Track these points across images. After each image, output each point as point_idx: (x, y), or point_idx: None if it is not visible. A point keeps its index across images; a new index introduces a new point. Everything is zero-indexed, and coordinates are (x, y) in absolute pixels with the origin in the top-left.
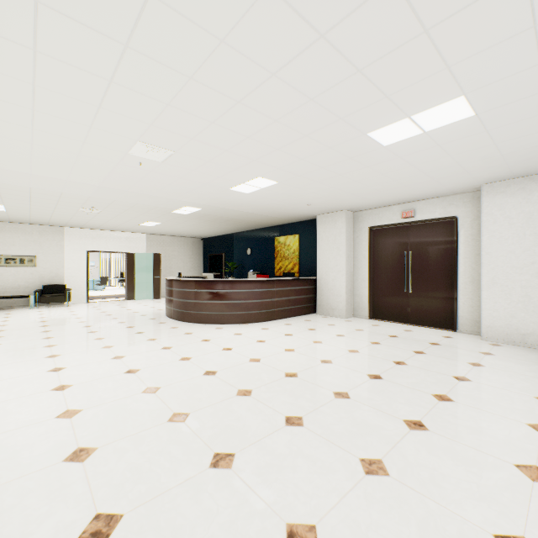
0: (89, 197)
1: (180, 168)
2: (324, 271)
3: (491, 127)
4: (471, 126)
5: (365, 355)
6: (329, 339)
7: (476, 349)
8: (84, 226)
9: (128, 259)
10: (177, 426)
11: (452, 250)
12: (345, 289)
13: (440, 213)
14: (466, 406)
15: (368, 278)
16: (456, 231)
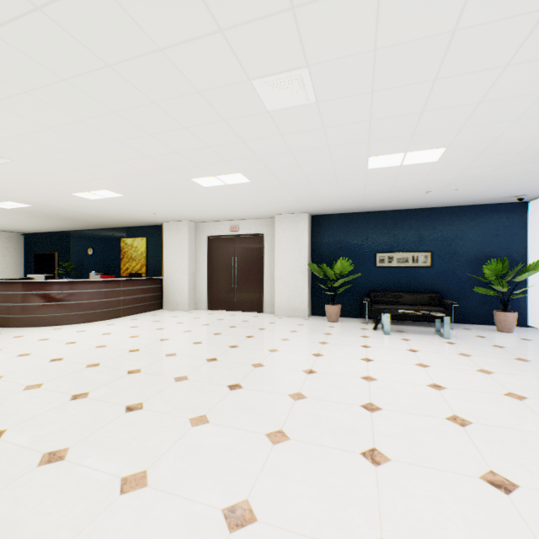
0: None
1: (15, 172)
2: (170, 272)
3: (262, 188)
4: (252, 186)
5: (195, 332)
6: (170, 326)
7: (268, 321)
8: None
9: None
10: (35, 391)
11: (261, 256)
12: (188, 287)
13: (254, 230)
14: (244, 348)
15: (207, 277)
16: (263, 244)
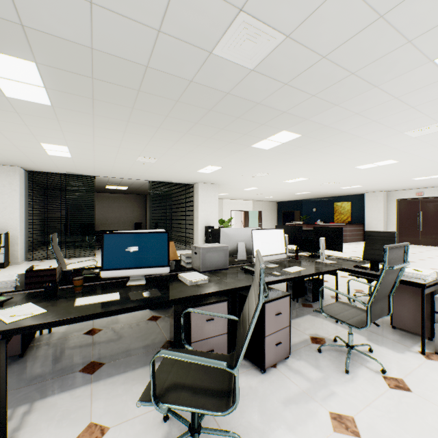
0: (273, 191)
1: (331, 185)
2: (369, 220)
3: None
4: None
5: None
6: None
7: None
8: (233, 198)
9: (245, 214)
10: None
11: None
12: (382, 229)
13: (437, 194)
14: None
15: (396, 224)
16: None
